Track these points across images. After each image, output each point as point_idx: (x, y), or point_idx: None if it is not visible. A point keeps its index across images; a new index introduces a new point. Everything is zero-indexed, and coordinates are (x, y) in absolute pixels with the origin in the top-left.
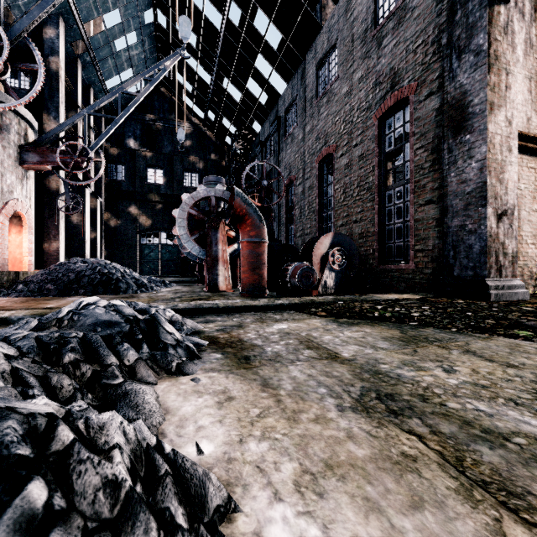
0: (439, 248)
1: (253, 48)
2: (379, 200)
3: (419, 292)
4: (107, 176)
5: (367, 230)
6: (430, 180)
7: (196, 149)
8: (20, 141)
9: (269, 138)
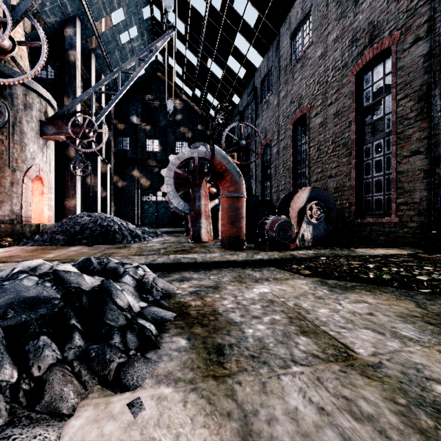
0: (428, 201)
1: (233, 28)
2: (356, 155)
3: (403, 246)
4: (116, 147)
5: (342, 184)
6: (417, 130)
7: (186, 122)
8: (41, 117)
9: (247, 108)
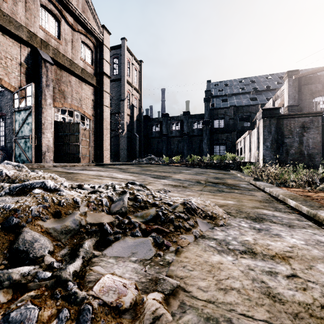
0: None
1: None
2: None
3: None
4: None
5: None
6: None
7: None
8: None
9: None
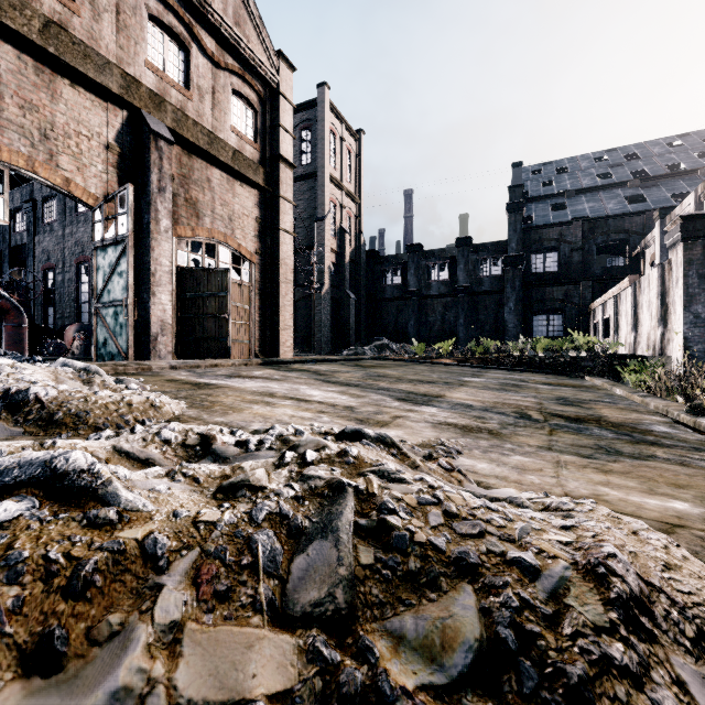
0: None
1: None
2: None
3: None
4: None
5: None
6: None
7: None
8: None
9: (21, 211)
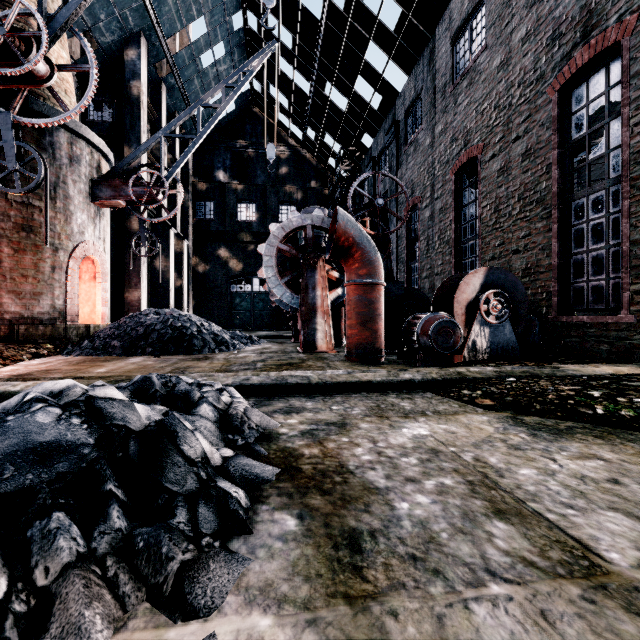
0: None
1: (363, 35)
2: (559, 217)
3: None
4: (195, 215)
5: (536, 263)
6: None
7: (294, 177)
8: (92, 174)
9: (384, 152)
